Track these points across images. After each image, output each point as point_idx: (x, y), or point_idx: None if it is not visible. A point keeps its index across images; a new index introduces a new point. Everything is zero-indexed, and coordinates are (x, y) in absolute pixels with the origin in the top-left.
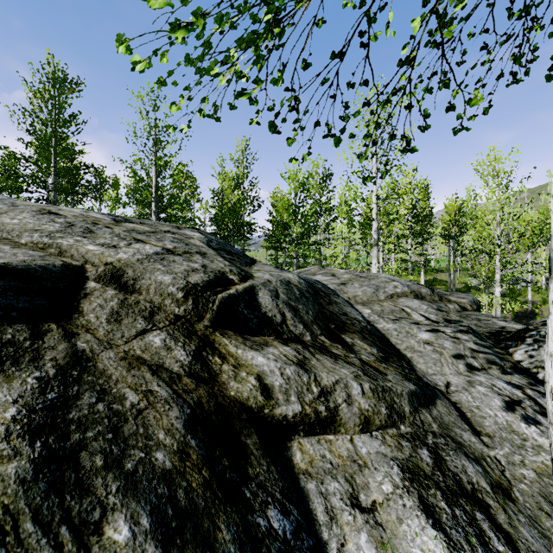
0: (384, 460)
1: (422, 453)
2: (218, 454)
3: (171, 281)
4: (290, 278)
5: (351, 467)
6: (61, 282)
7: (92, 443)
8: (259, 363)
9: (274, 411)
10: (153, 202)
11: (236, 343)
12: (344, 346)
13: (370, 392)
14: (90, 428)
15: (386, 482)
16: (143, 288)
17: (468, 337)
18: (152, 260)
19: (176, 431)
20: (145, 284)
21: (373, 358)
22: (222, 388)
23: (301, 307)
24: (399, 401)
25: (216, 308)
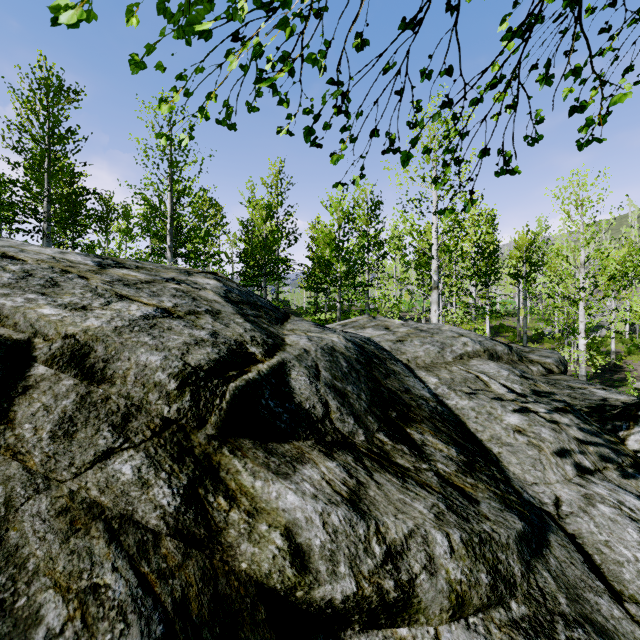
0: None
1: None
2: None
3: (160, 363)
4: (335, 343)
5: None
6: None
7: None
8: (289, 505)
9: (312, 594)
10: (168, 235)
11: (253, 467)
12: (411, 449)
13: (462, 548)
14: None
15: None
16: (118, 374)
17: (569, 419)
18: (137, 328)
19: None
20: (121, 369)
21: (453, 466)
22: (227, 556)
23: (351, 388)
24: (505, 557)
25: (226, 406)
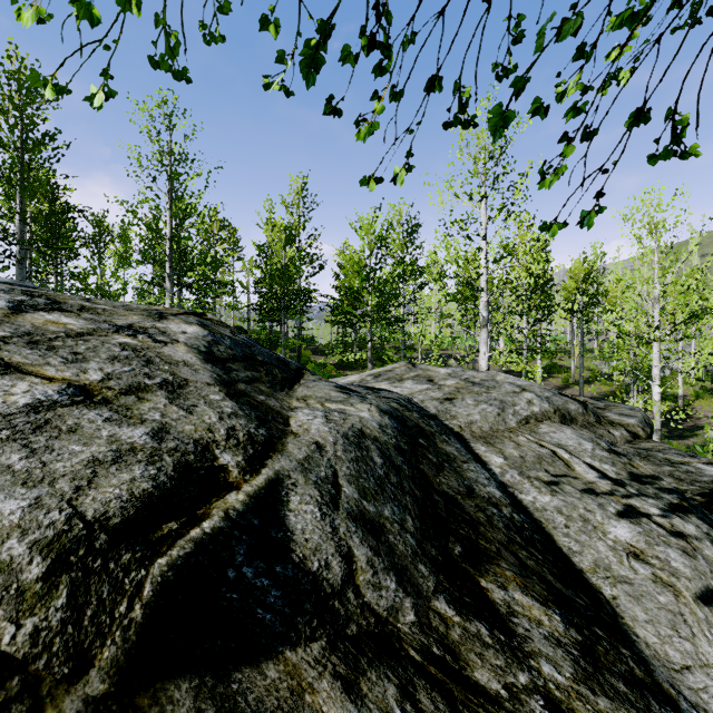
0: None
1: None
2: None
3: (20, 517)
4: (364, 421)
5: None
6: None
7: None
8: None
9: None
10: (167, 262)
11: None
12: (493, 628)
13: None
14: None
15: None
16: None
17: (694, 525)
18: (4, 434)
19: None
20: None
21: (567, 663)
22: None
23: (390, 510)
24: None
25: (141, 614)
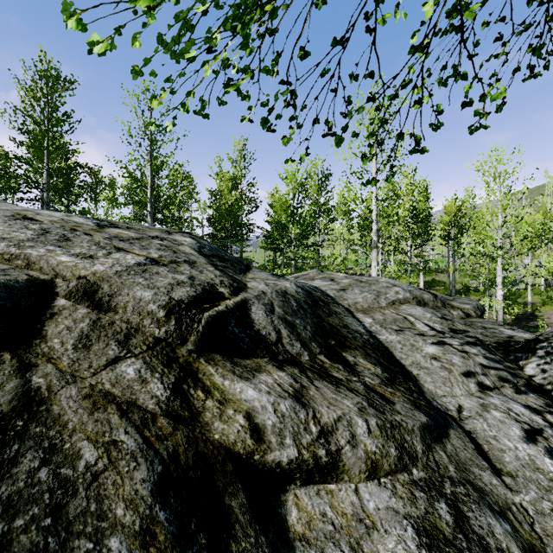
0: (396, 519)
1: (439, 507)
2: (193, 529)
3: (152, 297)
4: (287, 288)
5: (356, 529)
6: (24, 300)
7: (19, 538)
8: (249, 397)
9: (265, 457)
10: (148, 203)
11: (223, 372)
12: (345, 367)
13: (377, 430)
14: (21, 511)
15: (399, 550)
16: (120, 305)
17: (477, 350)
18: (132, 272)
19: (141, 501)
20: (122, 301)
21: (378, 380)
22: (204, 430)
23: (299, 321)
24: (410, 438)
25: (202, 329)
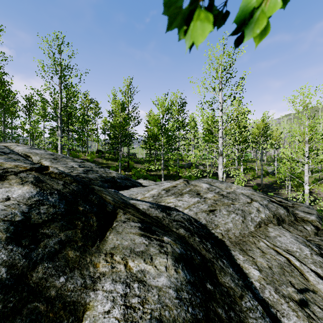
0: None
1: None
2: None
3: None
4: (162, 294)
5: None
6: None
7: None
8: None
9: None
10: (58, 120)
11: None
12: None
13: None
14: None
15: None
16: None
17: None
18: None
19: None
20: None
21: None
22: None
23: None
24: None
25: None
